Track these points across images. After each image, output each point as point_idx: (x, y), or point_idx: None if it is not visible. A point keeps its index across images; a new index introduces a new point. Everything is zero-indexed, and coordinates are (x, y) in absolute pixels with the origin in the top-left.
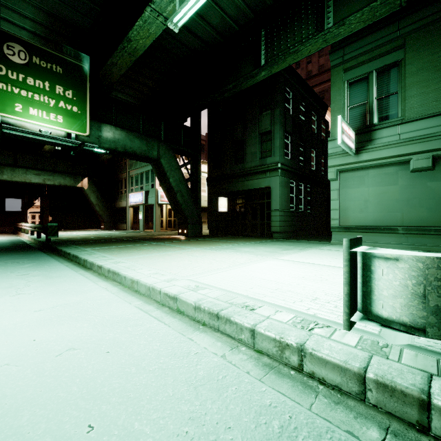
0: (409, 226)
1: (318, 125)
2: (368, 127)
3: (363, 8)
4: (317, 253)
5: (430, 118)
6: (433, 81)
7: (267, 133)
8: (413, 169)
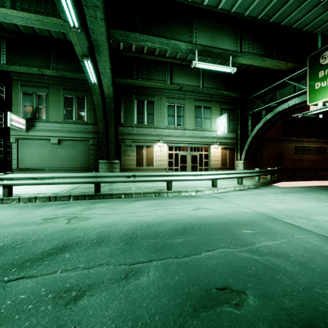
0: (51, 167)
1: None
2: (33, 119)
3: (20, 66)
4: None
5: (57, 123)
6: (59, 108)
7: None
8: (52, 143)
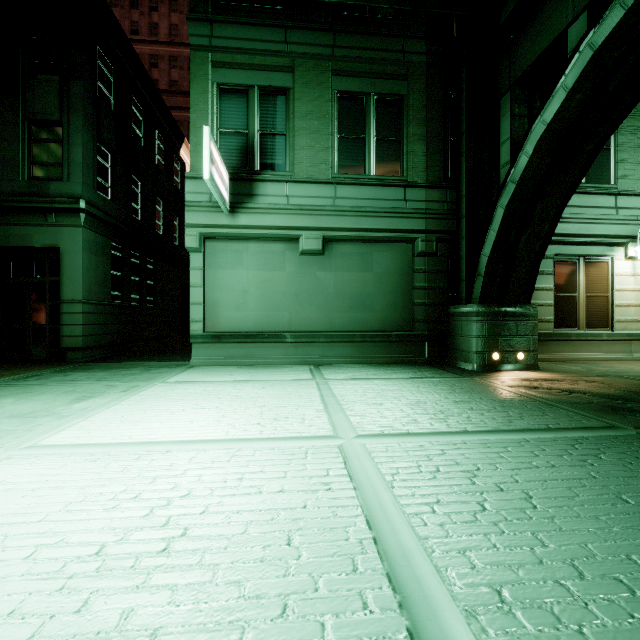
0: (298, 331)
1: (167, 159)
2: (249, 173)
3: None
4: (162, 399)
5: (320, 184)
6: (323, 136)
7: (49, 125)
8: (303, 251)
